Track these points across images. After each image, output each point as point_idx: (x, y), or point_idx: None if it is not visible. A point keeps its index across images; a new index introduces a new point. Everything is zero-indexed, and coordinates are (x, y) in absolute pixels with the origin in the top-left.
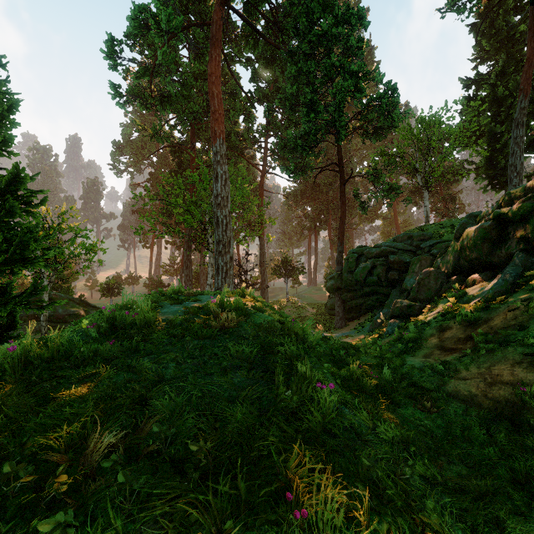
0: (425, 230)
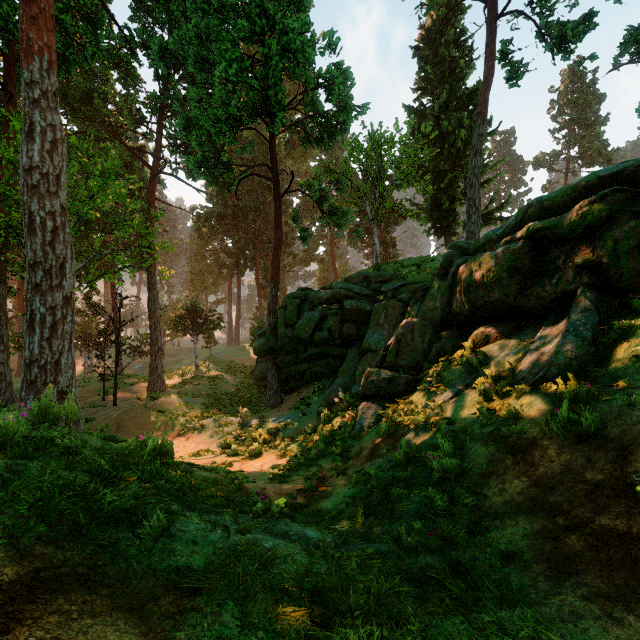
0: (381, 270)
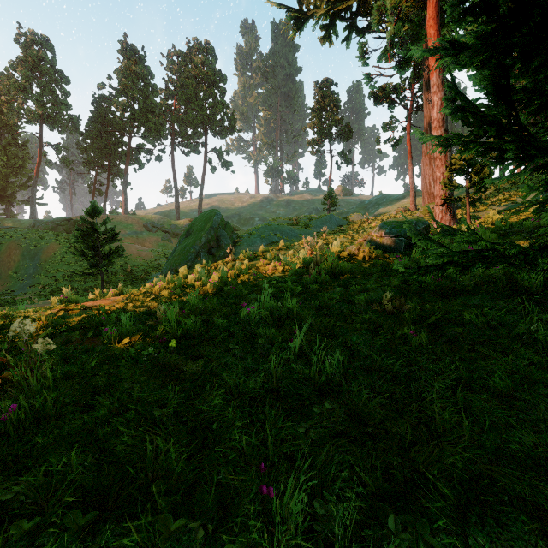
0: None
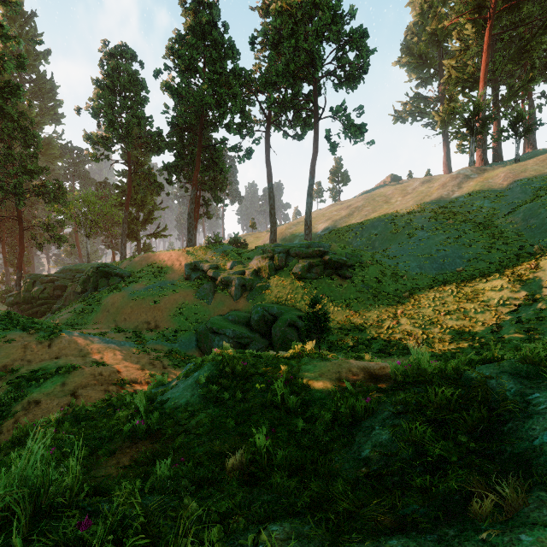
0: (81, 266)
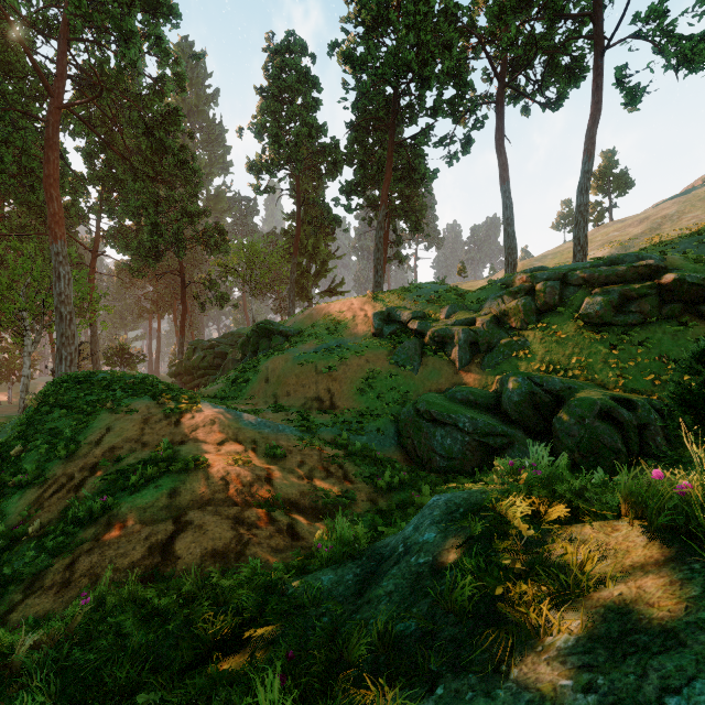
0: (244, 330)
